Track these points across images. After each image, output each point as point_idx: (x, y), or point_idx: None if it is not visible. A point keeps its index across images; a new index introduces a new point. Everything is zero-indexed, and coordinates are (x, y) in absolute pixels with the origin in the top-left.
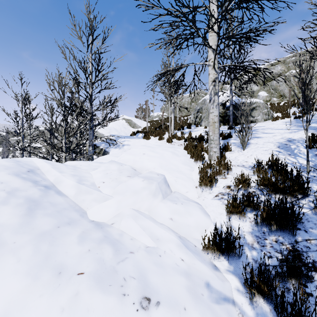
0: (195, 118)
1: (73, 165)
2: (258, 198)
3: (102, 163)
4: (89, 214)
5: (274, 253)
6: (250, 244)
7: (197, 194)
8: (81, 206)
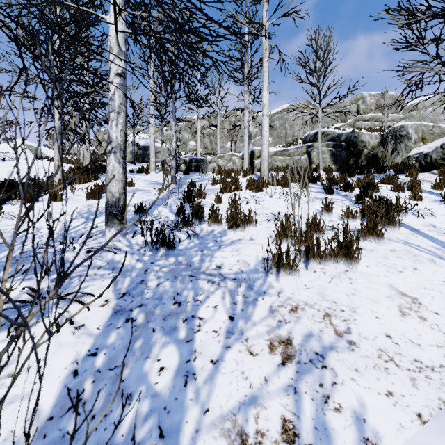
0: None
1: None
2: None
3: None
4: None
5: None
6: None
7: None
8: None
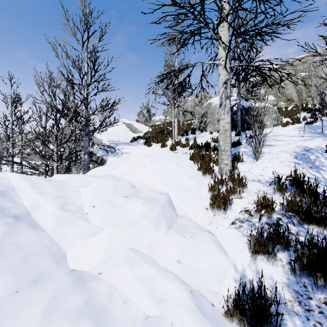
0: (200, 122)
1: (60, 180)
2: (290, 232)
3: (96, 177)
4: (70, 259)
5: None
6: (289, 306)
7: (208, 219)
8: (61, 244)
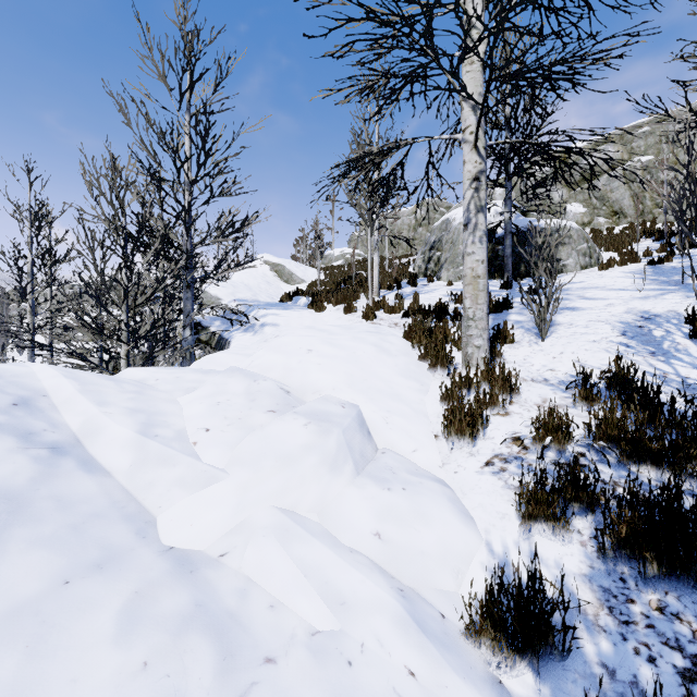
0: (427, 261)
1: (137, 380)
2: (598, 478)
3: (210, 373)
4: (163, 527)
5: (661, 650)
6: (590, 616)
7: (439, 457)
8: (145, 501)
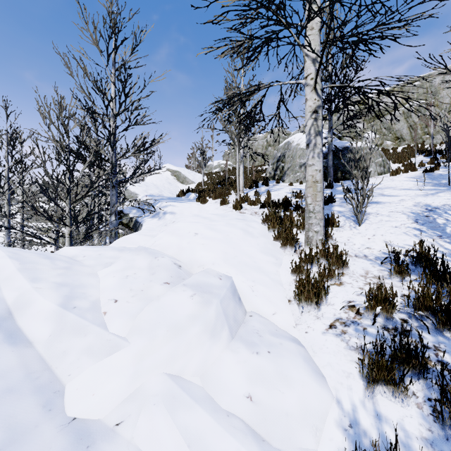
0: (275, 169)
1: (70, 256)
2: (426, 347)
3: (124, 250)
4: (69, 397)
5: None
6: None
7: (292, 318)
8: (57, 369)
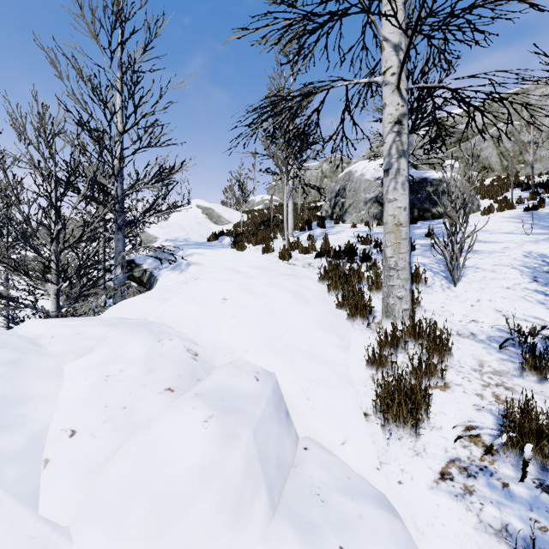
0: (333, 206)
1: (31, 337)
2: None
3: (117, 325)
4: None
5: None
6: None
7: (374, 450)
8: None
